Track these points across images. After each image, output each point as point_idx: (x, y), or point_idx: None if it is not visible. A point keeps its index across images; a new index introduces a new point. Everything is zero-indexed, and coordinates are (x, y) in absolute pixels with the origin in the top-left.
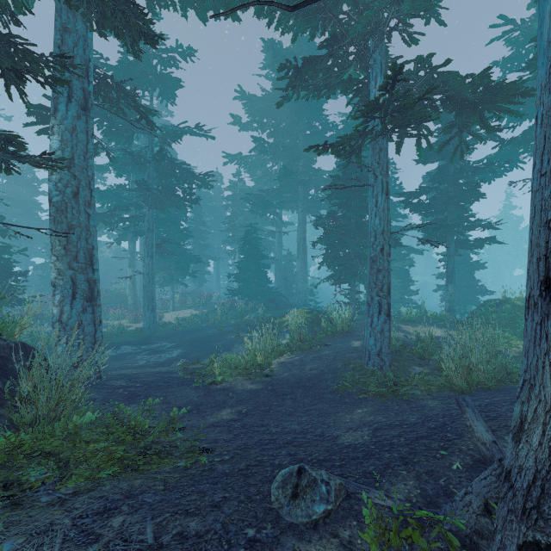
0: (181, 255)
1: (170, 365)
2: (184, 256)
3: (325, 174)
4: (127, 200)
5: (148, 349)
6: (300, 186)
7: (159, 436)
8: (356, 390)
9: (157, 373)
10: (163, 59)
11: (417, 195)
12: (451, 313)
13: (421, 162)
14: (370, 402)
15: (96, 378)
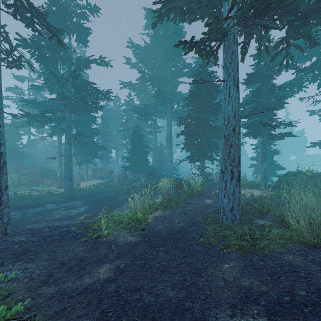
0: (92, 145)
1: (76, 218)
2: (94, 146)
3: (184, 95)
4: (55, 108)
5: (65, 206)
6: (168, 102)
7: (15, 315)
8: (217, 241)
9: (59, 226)
10: (78, 14)
11: (242, 106)
12: (265, 181)
13: (246, 83)
14: (232, 254)
15: (2, 234)
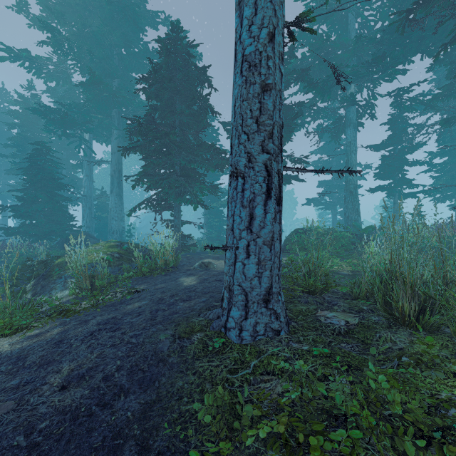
0: None
1: None
2: None
3: (145, 102)
4: None
5: None
6: (115, 110)
7: None
8: None
9: None
10: None
11: None
12: None
13: None
14: None
15: None
